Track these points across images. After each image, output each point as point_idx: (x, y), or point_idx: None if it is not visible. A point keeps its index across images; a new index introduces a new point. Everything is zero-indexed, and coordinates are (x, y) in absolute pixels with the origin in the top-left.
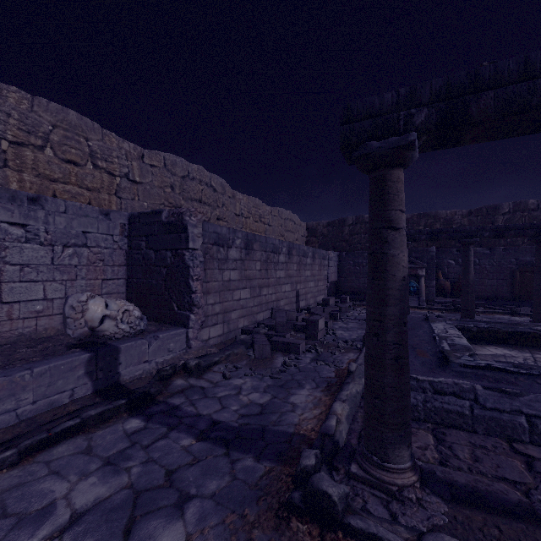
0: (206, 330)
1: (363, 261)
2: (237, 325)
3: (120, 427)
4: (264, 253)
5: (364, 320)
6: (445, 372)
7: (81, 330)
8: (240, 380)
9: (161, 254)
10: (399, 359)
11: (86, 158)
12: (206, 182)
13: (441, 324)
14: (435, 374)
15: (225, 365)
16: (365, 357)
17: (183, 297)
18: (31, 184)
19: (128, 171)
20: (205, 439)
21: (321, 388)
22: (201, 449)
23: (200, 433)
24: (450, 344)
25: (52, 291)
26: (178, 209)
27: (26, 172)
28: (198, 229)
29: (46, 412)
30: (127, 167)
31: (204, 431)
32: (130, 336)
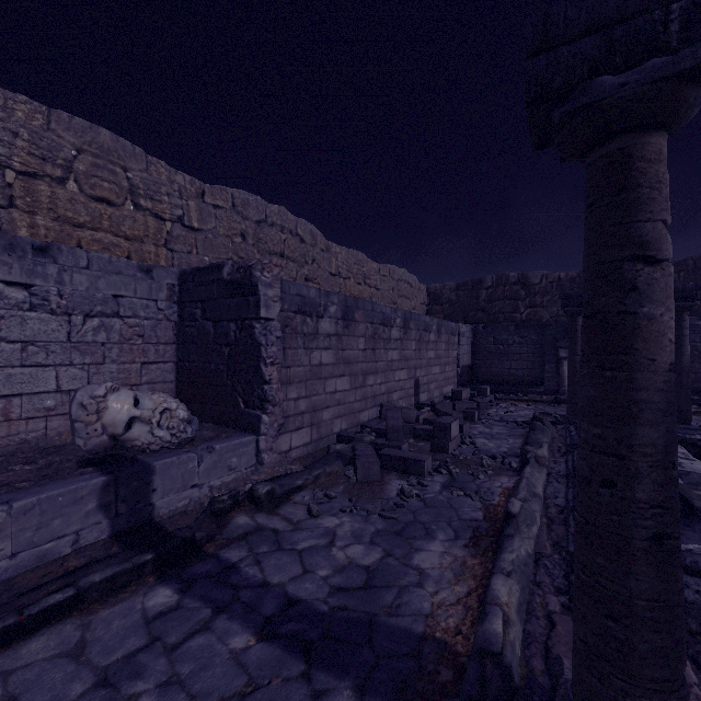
0: (286, 436)
1: (509, 337)
2: (331, 428)
3: (139, 603)
4: (369, 325)
5: (516, 423)
6: (695, 531)
7: (97, 439)
8: (334, 520)
9: (221, 327)
10: (663, 540)
11: (124, 195)
12: (290, 229)
13: None
14: None
15: (312, 492)
16: (579, 526)
17: (252, 390)
18: (47, 231)
19: (182, 213)
20: (272, 638)
21: (463, 540)
22: (263, 659)
23: (265, 622)
24: (680, 472)
25: (69, 379)
26: (246, 261)
27: (40, 213)
28: (274, 290)
29: (32, 571)
30: (181, 208)
31: (272, 618)
32: (172, 447)
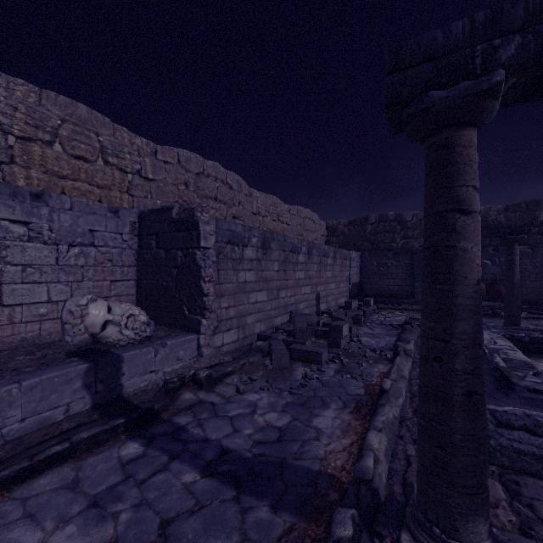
0: (219, 335)
1: (388, 261)
2: (253, 330)
3: (115, 453)
4: (282, 252)
5: (391, 326)
6: (510, 398)
7: (81, 336)
8: (255, 395)
9: (171, 254)
10: (472, 395)
11: (96, 154)
12: (222, 179)
13: (486, 332)
14: (498, 401)
15: (239, 376)
16: (420, 389)
17: (194, 301)
18: (39, 181)
19: (140, 167)
20: (212, 475)
21: (349, 408)
22: (206, 489)
23: (207, 465)
24: (505, 359)
25: (57, 293)
26: (189, 204)
27: (34, 168)
28: (210, 226)
29: (36, 431)
30: (139, 164)
31: (212, 462)
32: (136, 342)
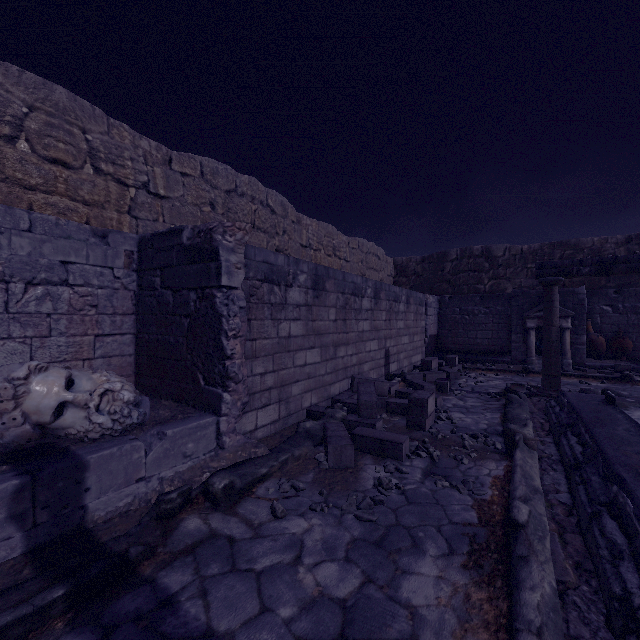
0: (251, 415)
1: (475, 308)
2: (300, 403)
3: None
4: (340, 295)
5: (489, 394)
6: None
7: (17, 429)
8: (301, 523)
9: (181, 297)
10: None
11: (82, 158)
12: (261, 199)
13: None
14: None
15: (277, 483)
16: None
17: (213, 365)
18: None
19: (147, 179)
20: None
21: (460, 556)
22: None
23: None
24: None
25: (7, 354)
26: (207, 224)
27: None
28: (237, 256)
29: None
30: (145, 174)
31: None
32: (115, 433)
